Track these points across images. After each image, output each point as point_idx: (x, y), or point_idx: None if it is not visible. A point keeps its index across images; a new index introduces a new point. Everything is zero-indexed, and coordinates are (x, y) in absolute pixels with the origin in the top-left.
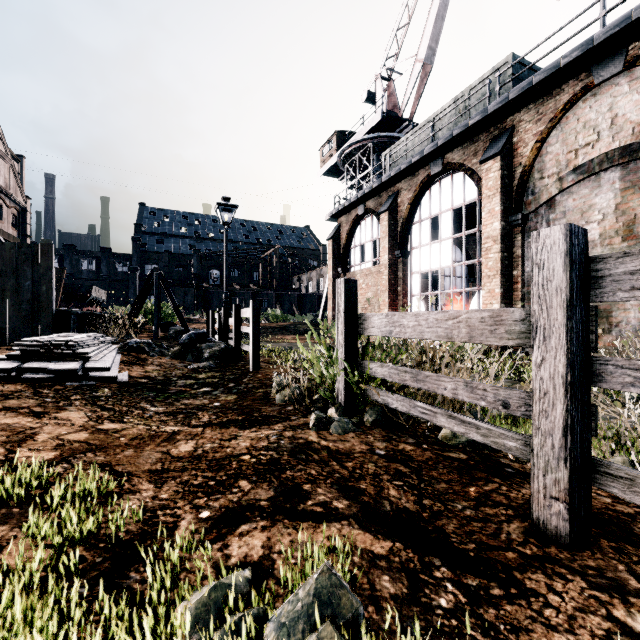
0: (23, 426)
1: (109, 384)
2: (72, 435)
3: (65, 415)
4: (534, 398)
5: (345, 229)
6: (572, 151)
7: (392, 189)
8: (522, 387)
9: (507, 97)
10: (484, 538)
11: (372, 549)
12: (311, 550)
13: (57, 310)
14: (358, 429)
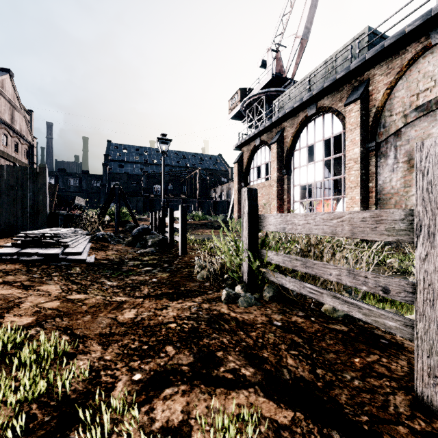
0: (14, 296)
1: (80, 264)
2: (48, 303)
3: (45, 288)
4: (418, 288)
5: (246, 155)
6: (414, 95)
7: (280, 127)
8: (379, 269)
9: (365, 57)
10: (374, 410)
11: (276, 418)
12: (223, 417)
13: (50, 212)
14: (259, 303)
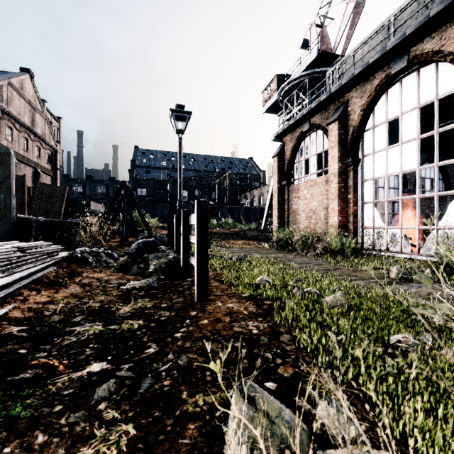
0: None
1: None
2: None
3: None
4: None
5: (289, 146)
6: None
7: (340, 100)
8: None
9: None
10: None
11: None
12: None
13: (17, 218)
14: None
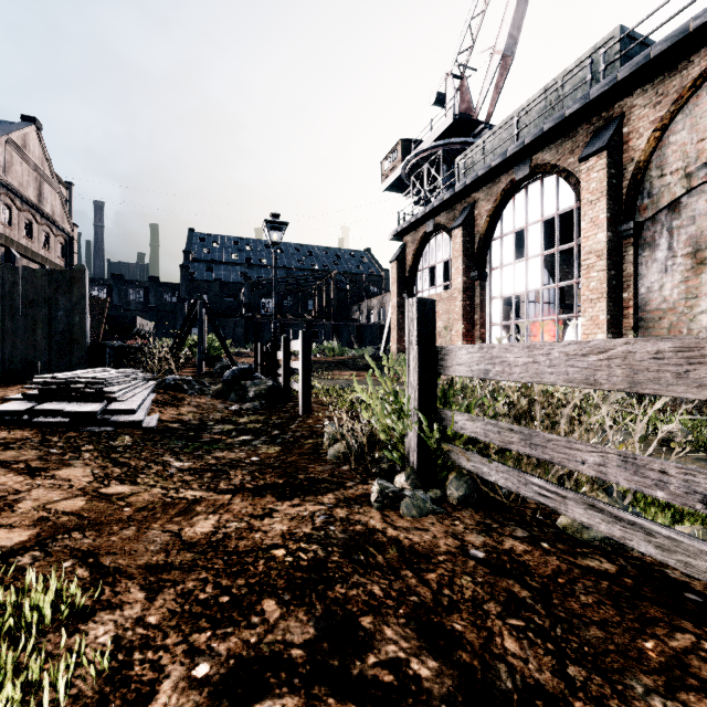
0: (8, 489)
1: (133, 430)
2: (64, 503)
3: (66, 473)
4: None
5: (411, 249)
6: (705, 139)
7: (467, 200)
8: (648, 442)
9: (616, 77)
10: None
11: None
12: None
13: (91, 343)
14: (440, 510)
